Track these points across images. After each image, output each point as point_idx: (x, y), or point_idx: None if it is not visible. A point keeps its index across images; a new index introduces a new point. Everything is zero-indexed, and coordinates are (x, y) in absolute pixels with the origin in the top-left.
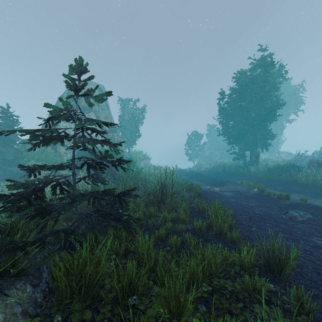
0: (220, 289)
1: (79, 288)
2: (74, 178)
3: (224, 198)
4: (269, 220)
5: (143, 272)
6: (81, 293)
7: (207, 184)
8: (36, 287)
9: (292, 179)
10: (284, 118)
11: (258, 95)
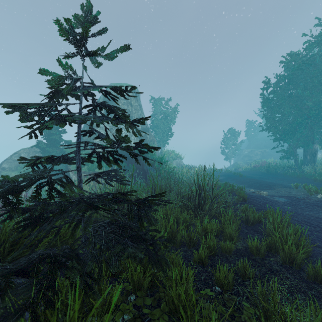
0: None
1: None
2: (79, 174)
3: (276, 205)
4: None
5: None
6: None
7: (249, 186)
8: None
9: None
10: None
11: (316, 80)
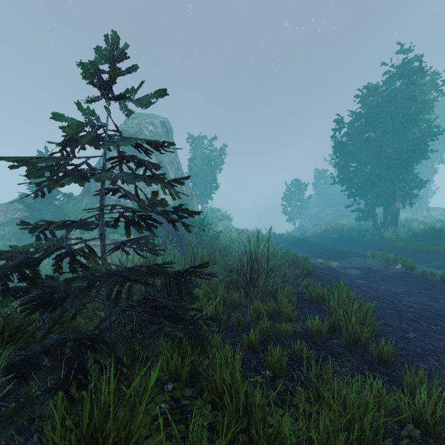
0: None
1: None
2: (103, 243)
3: (347, 278)
4: (435, 319)
5: (223, 444)
6: None
7: (317, 256)
8: None
9: None
10: (436, 157)
11: (397, 121)
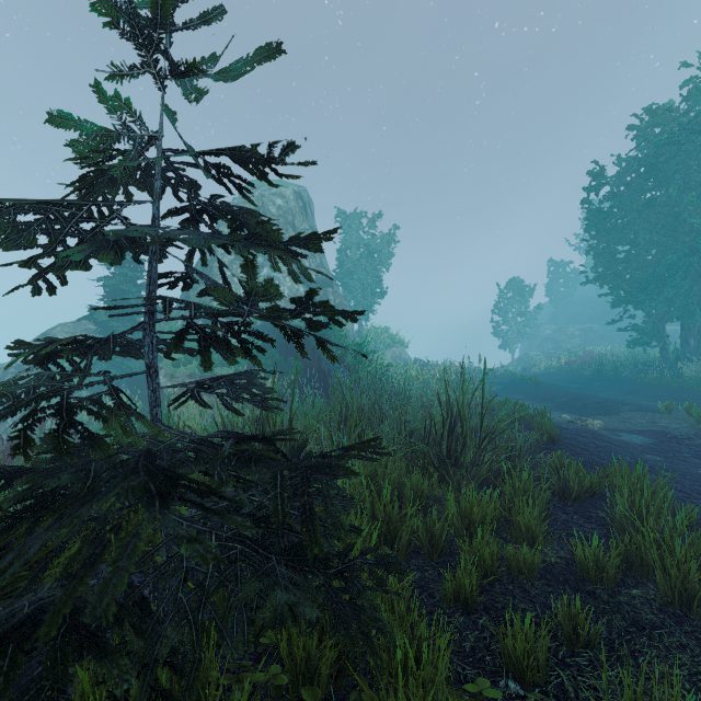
0: None
1: None
2: (153, 385)
3: (626, 452)
4: None
5: None
6: None
7: (559, 408)
8: None
9: None
10: None
11: None
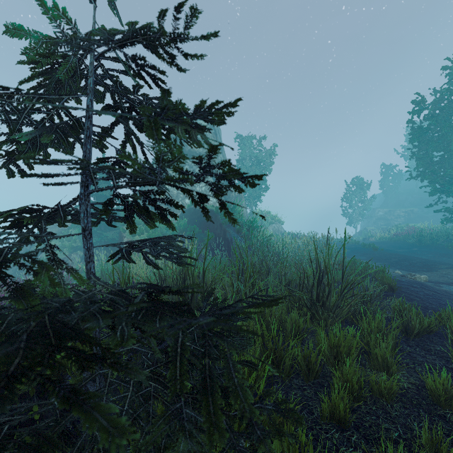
0: None
1: None
2: (87, 244)
3: (449, 299)
4: None
5: None
6: None
7: (392, 266)
8: None
9: None
10: None
11: None
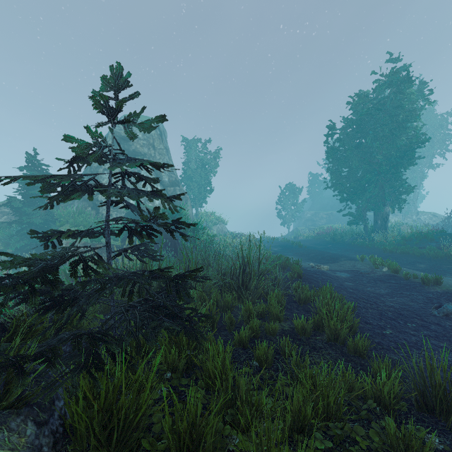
0: (344, 440)
1: (109, 432)
2: (109, 250)
3: (336, 281)
4: (412, 318)
5: (214, 411)
6: (112, 441)
7: (309, 259)
8: (43, 426)
9: (441, 253)
10: (425, 163)
11: (387, 128)
